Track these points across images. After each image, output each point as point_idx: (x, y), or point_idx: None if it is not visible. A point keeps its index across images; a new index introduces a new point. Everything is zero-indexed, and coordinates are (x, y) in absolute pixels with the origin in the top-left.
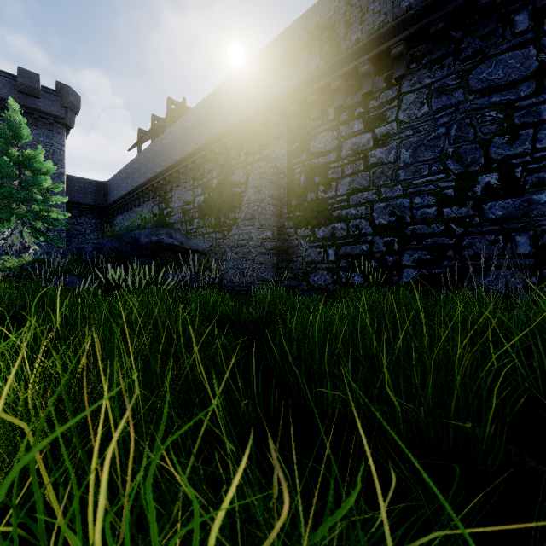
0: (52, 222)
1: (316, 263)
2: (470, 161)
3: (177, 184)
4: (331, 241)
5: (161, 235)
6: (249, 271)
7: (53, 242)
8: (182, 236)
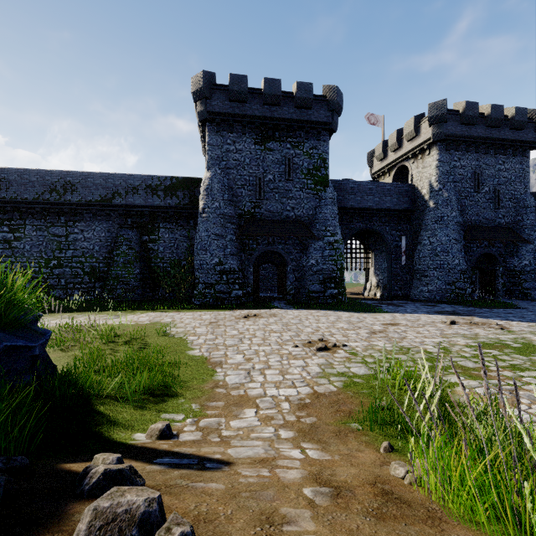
0: None
1: None
2: (50, 255)
3: None
4: None
5: None
6: None
7: None
8: None
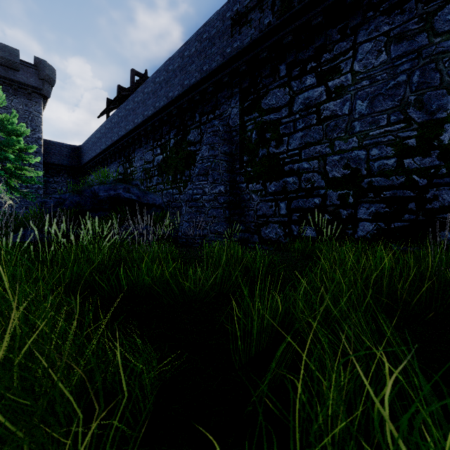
0: (25, 179)
1: (268, 216)
2: (435, 108)
3: (138, 145)
4: (282, 195)
5: (119, 189)
6: (202, 224)
7: (27, 198)
8: (140, 191)
